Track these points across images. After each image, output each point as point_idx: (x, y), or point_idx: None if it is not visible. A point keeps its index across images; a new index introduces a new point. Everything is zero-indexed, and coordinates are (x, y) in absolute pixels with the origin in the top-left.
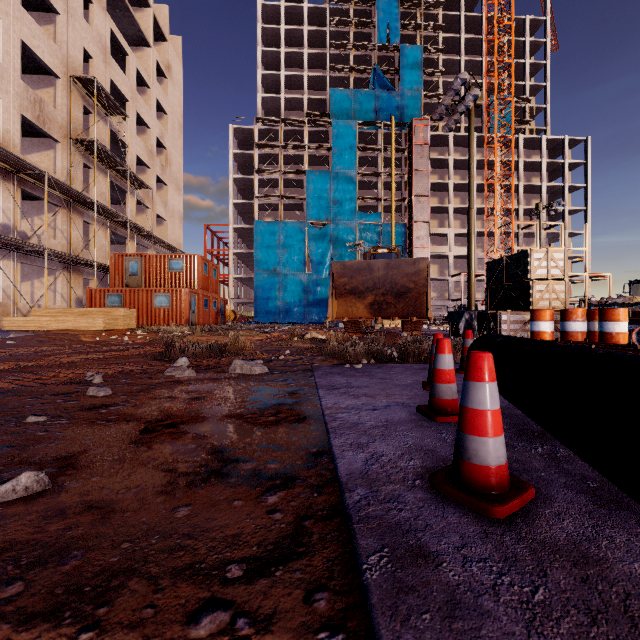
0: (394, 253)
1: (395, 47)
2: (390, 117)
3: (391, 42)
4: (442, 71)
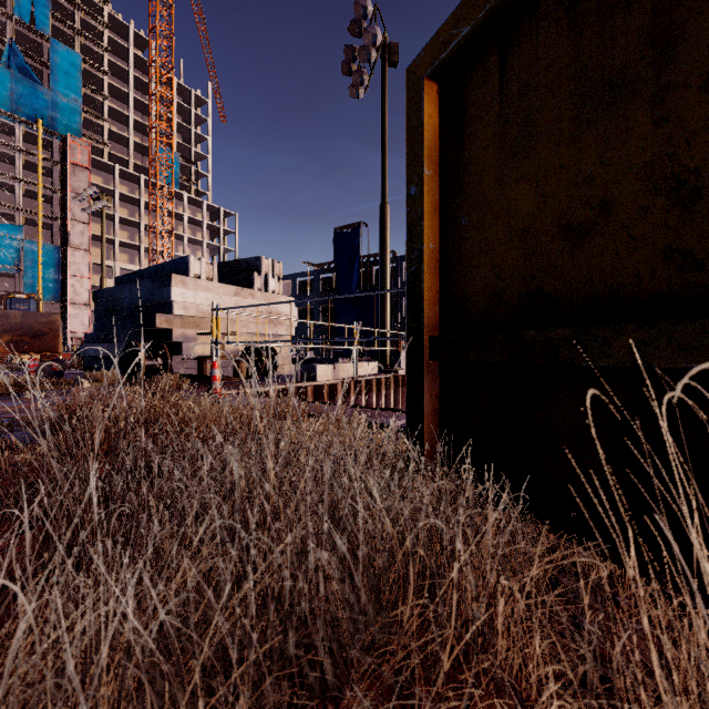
0: (34, 299)
1: (44, 35)
2: (36, 118)
3: (38, 27)
4: (108, 96)
